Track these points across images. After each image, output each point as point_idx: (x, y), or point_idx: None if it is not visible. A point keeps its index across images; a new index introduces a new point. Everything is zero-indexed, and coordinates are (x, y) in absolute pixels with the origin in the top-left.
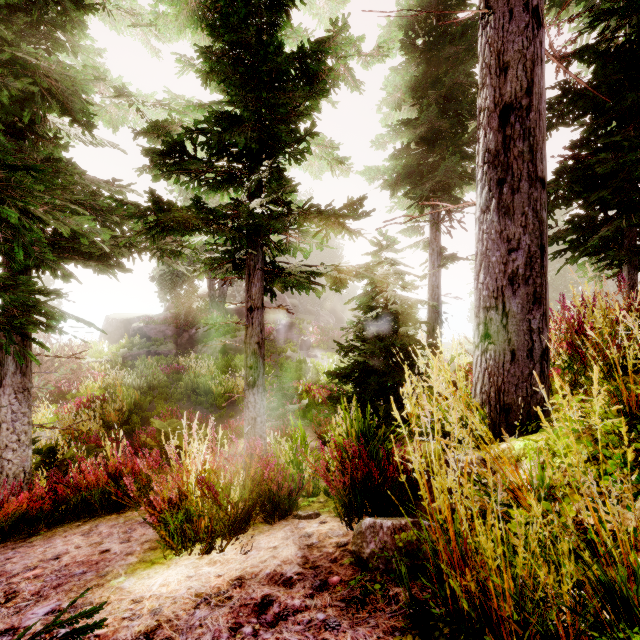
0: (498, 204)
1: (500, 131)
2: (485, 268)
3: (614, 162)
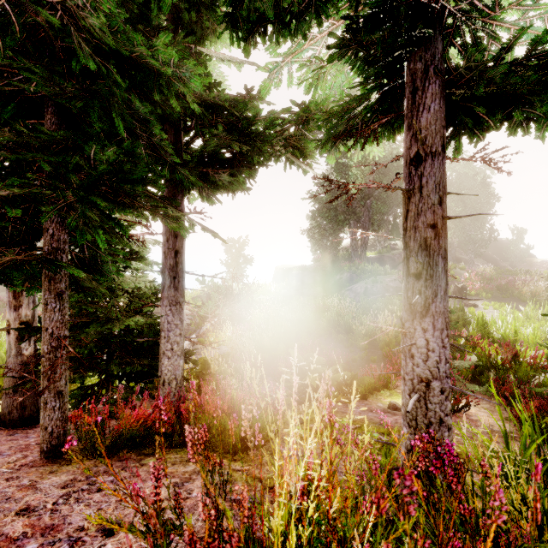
0: None
1: None
2: None
3: None
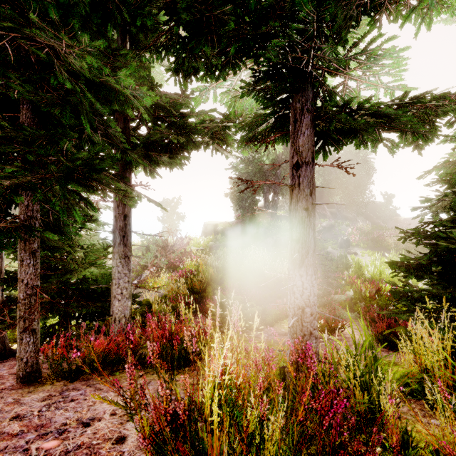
0: None
1: None
2: None
3: None
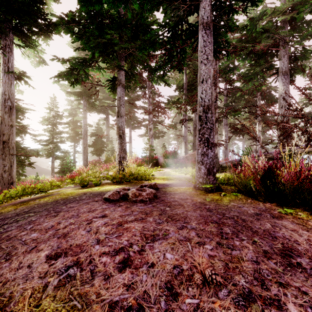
0: (84, 154)
1: (84, 149)
2: (83, 159)
3: (96, 146)
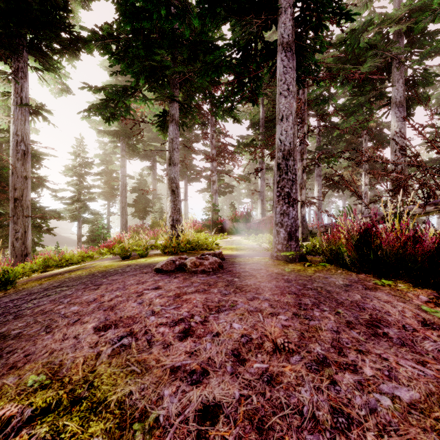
0: (122, 217)
1: (122, 209)
2: (121, 223)
3: (138, 206)
